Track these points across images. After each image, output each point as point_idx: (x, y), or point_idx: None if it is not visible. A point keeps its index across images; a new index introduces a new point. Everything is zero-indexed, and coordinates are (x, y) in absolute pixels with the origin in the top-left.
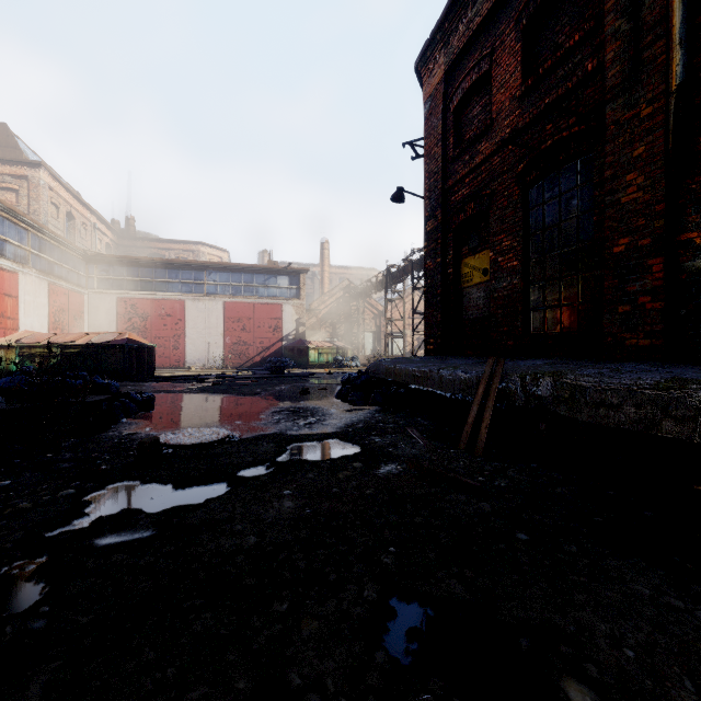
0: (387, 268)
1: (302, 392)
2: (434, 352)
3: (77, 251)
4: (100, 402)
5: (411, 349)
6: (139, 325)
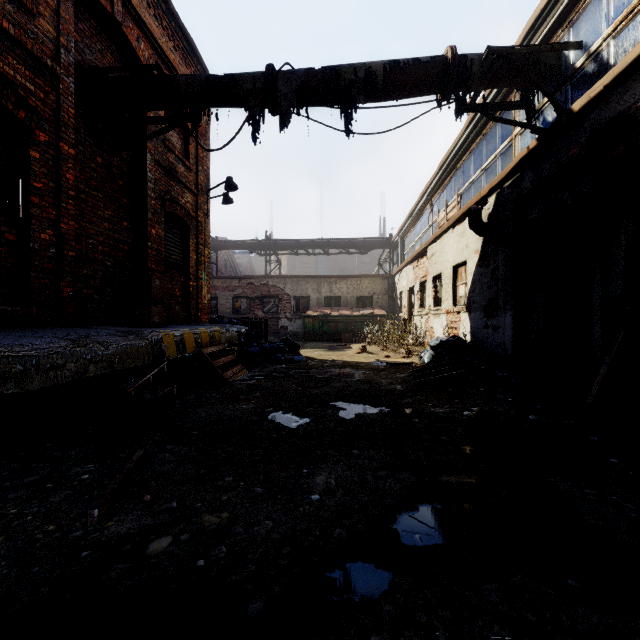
0: None
1: None
2: None
3: None
4: None
5: None
6: None
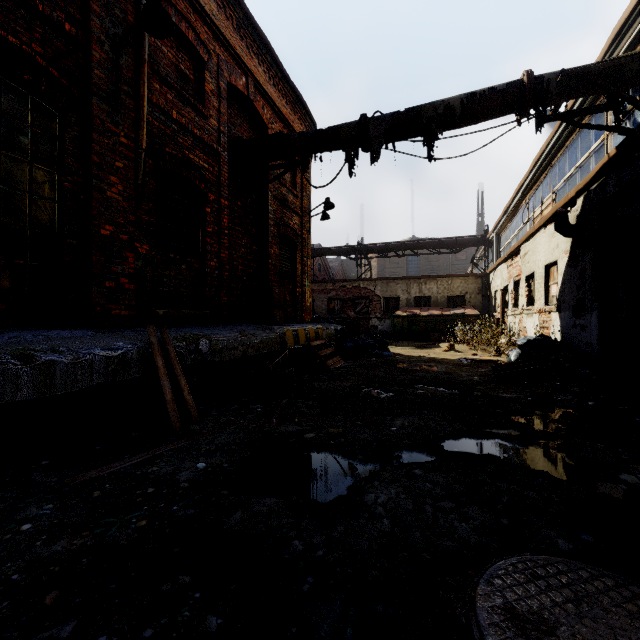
0: None
1: None
2: None
3: None
4: None
5: None
6: None
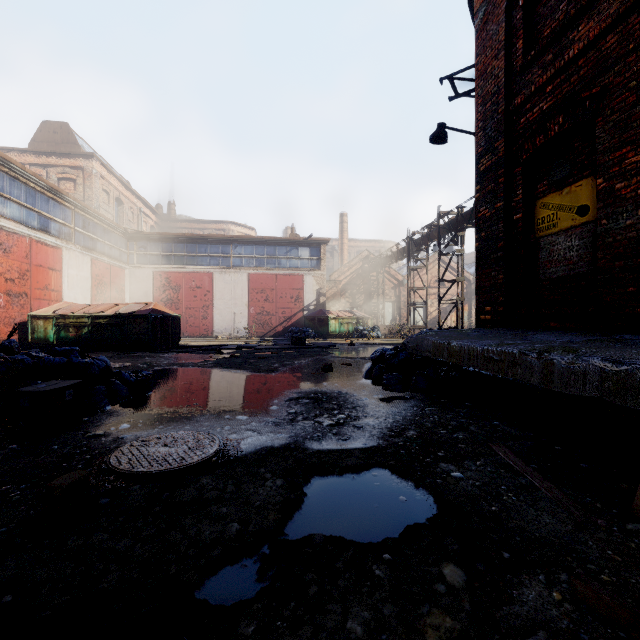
0: (409, 236)
1: (324, 369)
2: (492, 323)
3: (118, 229)
4: (60, 391)
5: (431, 319)
6: (172, 297)
